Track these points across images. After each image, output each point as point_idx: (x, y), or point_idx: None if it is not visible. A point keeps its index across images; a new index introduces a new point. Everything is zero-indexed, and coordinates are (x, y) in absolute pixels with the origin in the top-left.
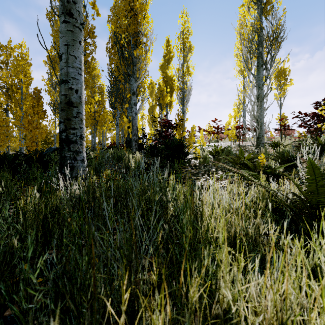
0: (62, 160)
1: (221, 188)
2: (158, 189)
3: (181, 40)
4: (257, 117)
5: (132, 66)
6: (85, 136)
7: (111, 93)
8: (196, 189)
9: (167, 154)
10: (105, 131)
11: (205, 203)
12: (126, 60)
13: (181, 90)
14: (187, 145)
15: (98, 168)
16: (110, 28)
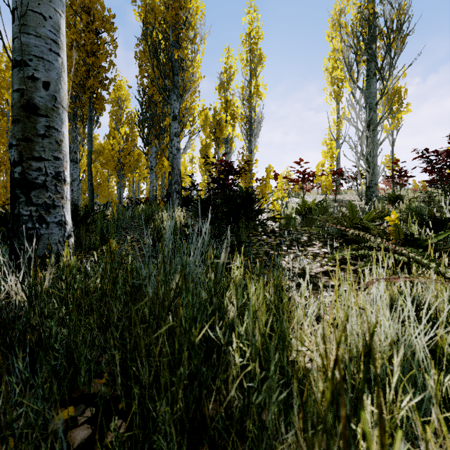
0: (14, 223)
1: (325, 274)
2: (204, 297)
3: (247, 46)
4: (367, 154)
5: (172, 76)
6: (66, 176)
7: (143, 120)
8: (301, 299)
9: (226, 212)
10: (138, 181)
11: (327, 337)
12: (163, 65)
13: (246, 119)
14: (259, 198)
15: (106, 237)
16: (138, 16)
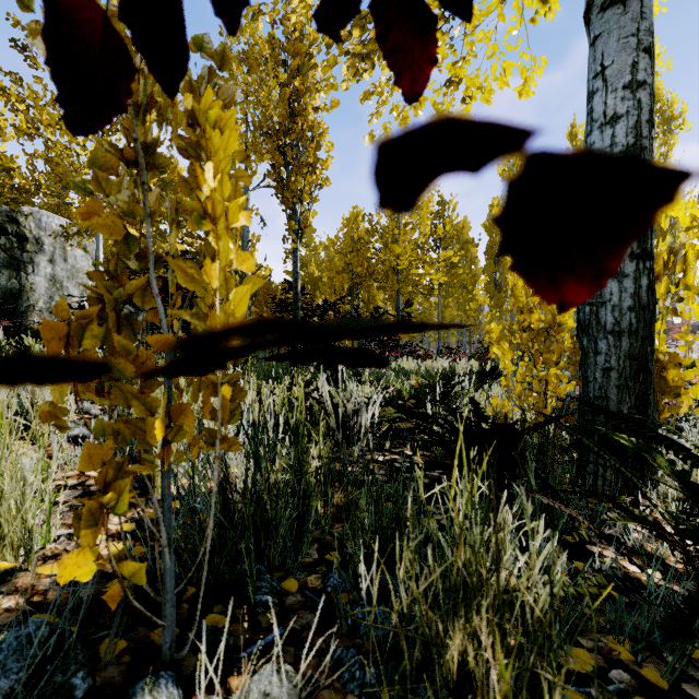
0: None
1: None
2: None
3: None
4: None
5: None
6: None
7: None
8: None
9: None
10: None
11: None
12: None
13: None
14: None
15: None
16: None
